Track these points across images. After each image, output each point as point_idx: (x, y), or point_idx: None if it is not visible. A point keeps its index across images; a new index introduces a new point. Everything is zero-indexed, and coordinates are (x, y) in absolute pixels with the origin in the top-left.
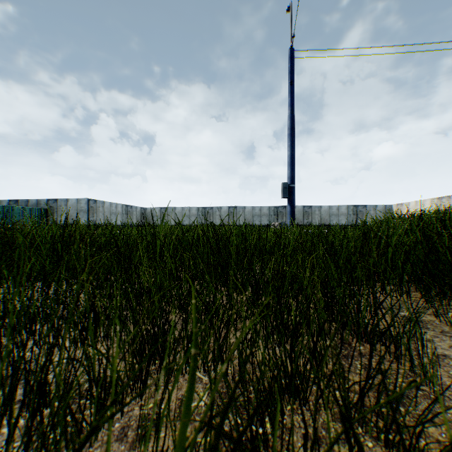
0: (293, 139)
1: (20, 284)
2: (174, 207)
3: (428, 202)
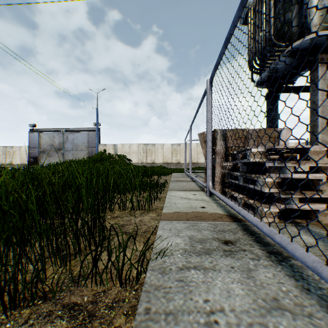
0: None
1: None
2: None
3: None
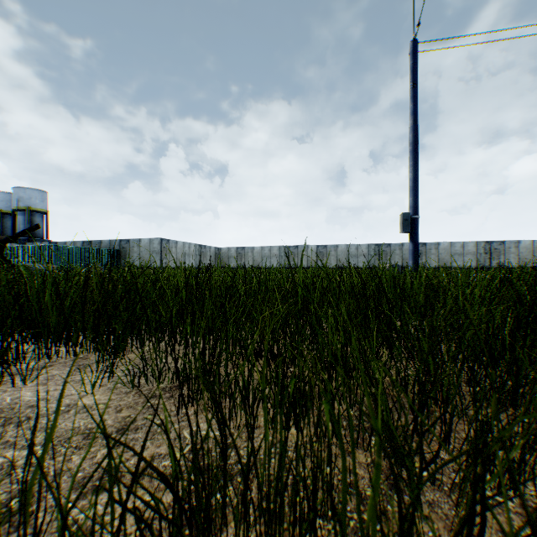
0: (416, 157)
1: (149, 338)
2: (252, 247)
3: None
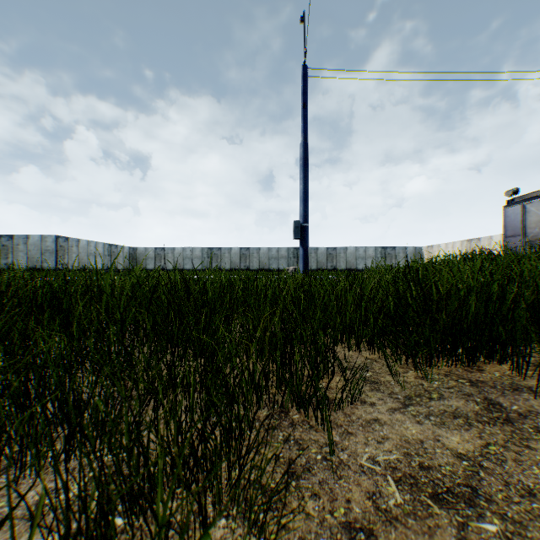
0: (306, 171)
1: None
2: (173, 248)
3: (458, 244)
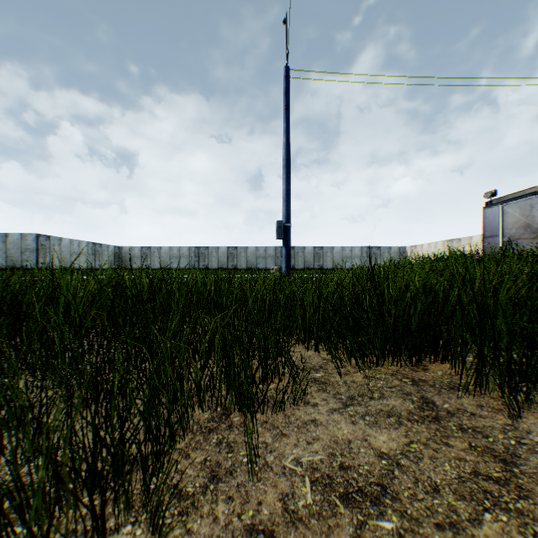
0: (289, 171)
1: None
2: (160, 247)
3: (440, 244)
